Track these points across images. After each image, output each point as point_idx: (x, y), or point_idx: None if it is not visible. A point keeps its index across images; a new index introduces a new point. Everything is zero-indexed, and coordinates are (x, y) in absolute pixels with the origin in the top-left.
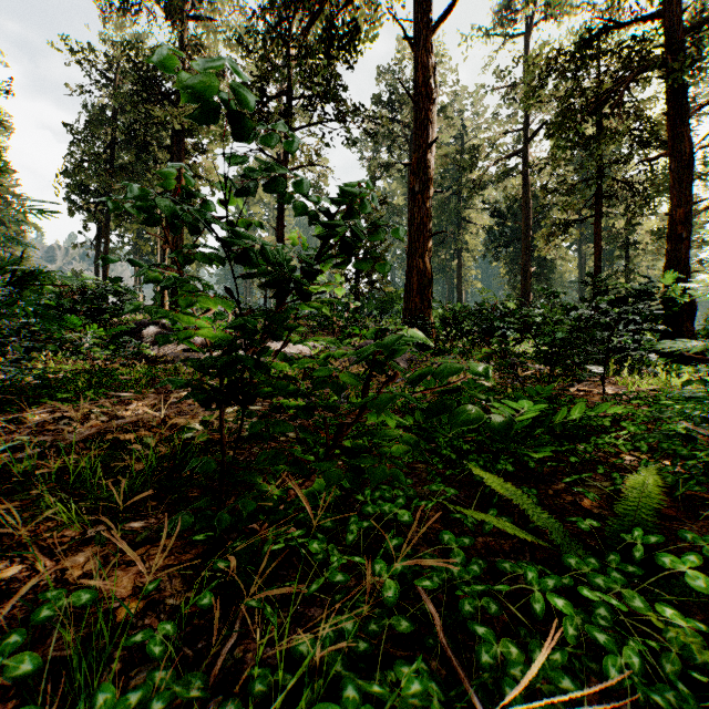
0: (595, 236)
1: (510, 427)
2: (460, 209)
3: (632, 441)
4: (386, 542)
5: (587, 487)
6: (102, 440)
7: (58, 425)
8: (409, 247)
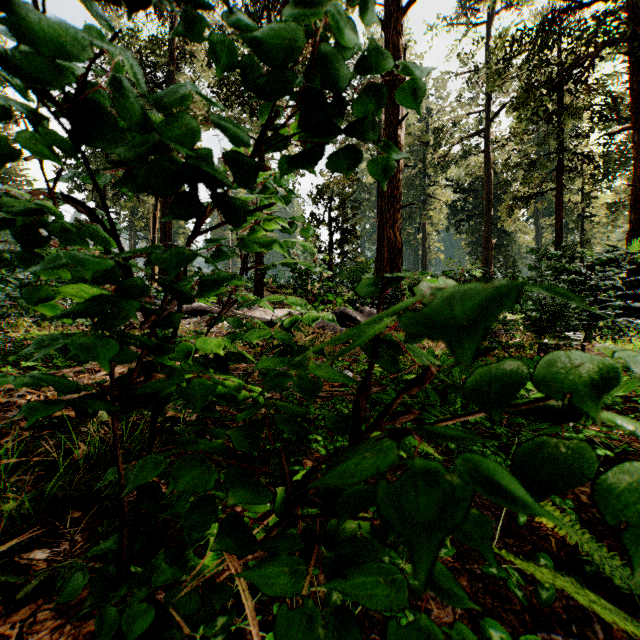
0: (556, 208)
1: None
2: (425, 186)
3: None
4: None
5: None
6: (50, 417)
7: (12, 398)
8: (380, 218)
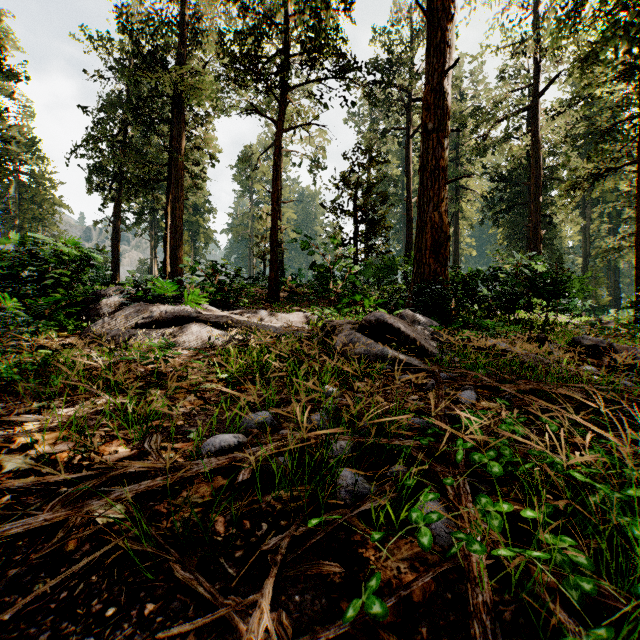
0: (637, 185)
1: None
2: (458, 175)
3: None
4: None
5: None
6: None
7: None
8: (420, 198)
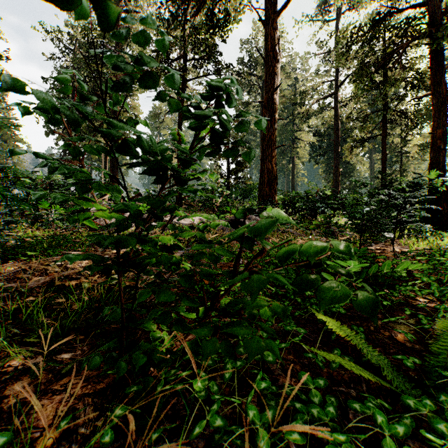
0: (382, 148)
1: (375, 301)
2: (294, 131)
3: (438, 294)
4: (256, 383)
5: (398, 324)
6: (53, 286)
7: (25, 274)
8: (262, 155)
